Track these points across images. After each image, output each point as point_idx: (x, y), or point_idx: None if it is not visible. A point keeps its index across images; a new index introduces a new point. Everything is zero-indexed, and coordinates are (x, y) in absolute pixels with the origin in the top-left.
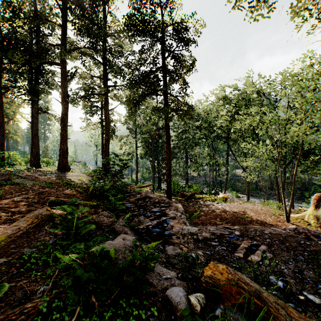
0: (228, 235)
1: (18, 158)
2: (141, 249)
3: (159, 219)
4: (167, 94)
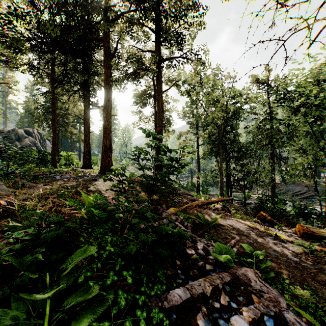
0: None
1: (75, 158)
2: None
3: None
4: None
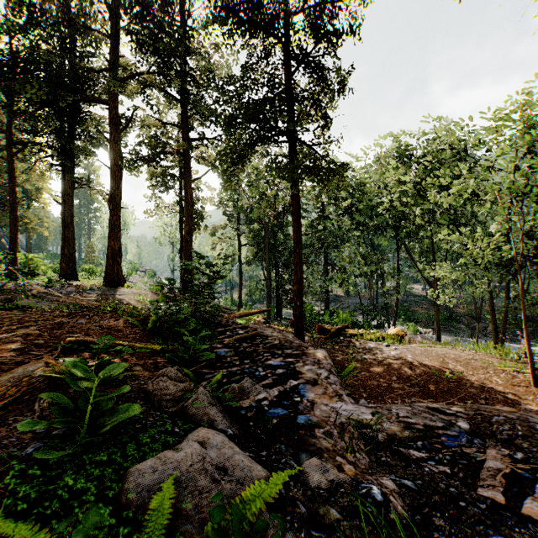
0: (444, 430)
1: (42, 264)
2: (242, 493)
3: (283, 385)
4: (295, 140)
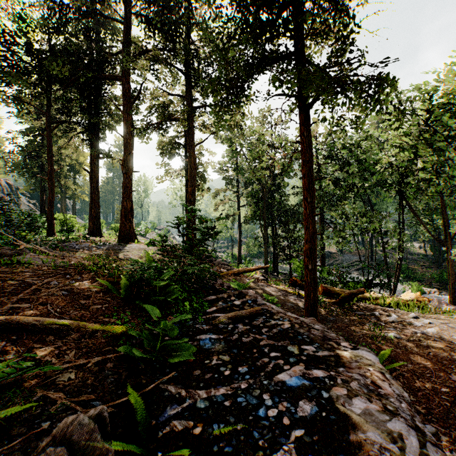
0: None
1: (76, 222)
2: None
3: None
4: (305, 60)
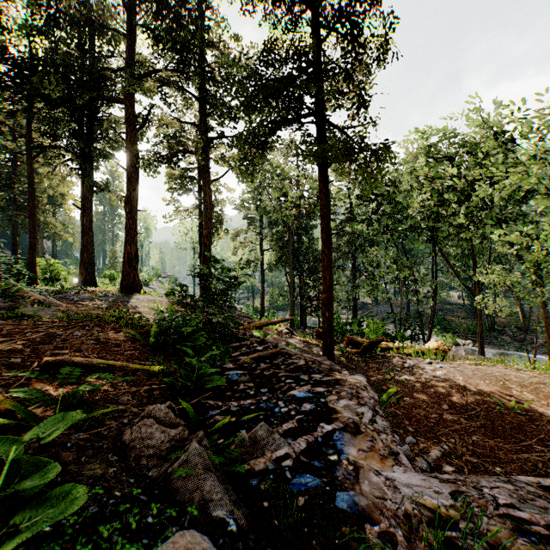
0: None
1: (62, 269)
2: None
3: (312, 432)
4: (323, 122)
